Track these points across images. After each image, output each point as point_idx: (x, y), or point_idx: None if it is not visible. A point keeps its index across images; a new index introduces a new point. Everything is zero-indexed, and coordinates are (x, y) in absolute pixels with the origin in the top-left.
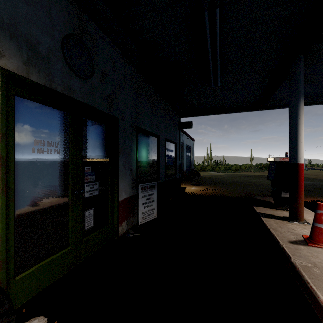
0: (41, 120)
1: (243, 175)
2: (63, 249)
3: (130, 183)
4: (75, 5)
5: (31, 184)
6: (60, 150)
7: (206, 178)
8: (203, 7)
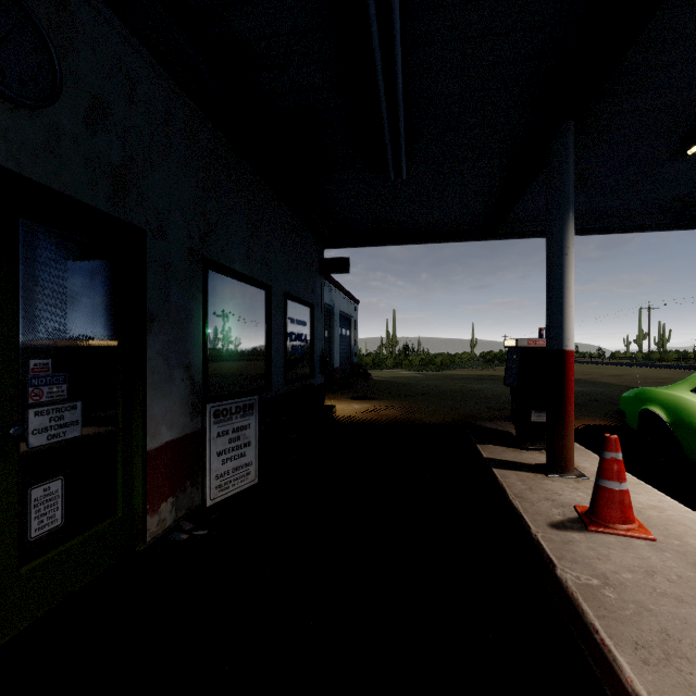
0: None
1: (457, 377)
2: None
3: (185, 403)
4: None
5: None
6: None
7: (382, 384)
8: None
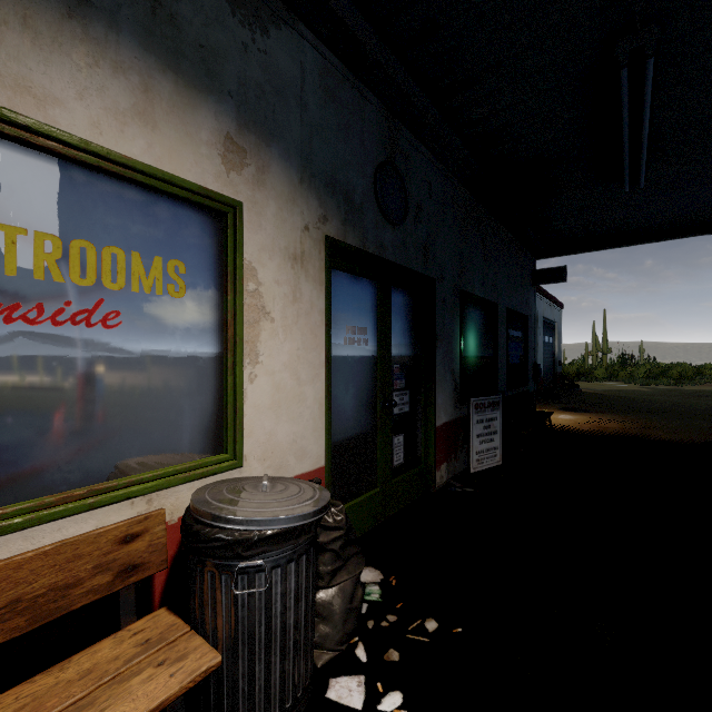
0: (351, 298)
1: (708, 393)
2: (371, 489)
3: (451, 397)
4: (387, 114)
5: (343, 389)
6: (369, 340)
7: (596, 397)
8: (616, 61)
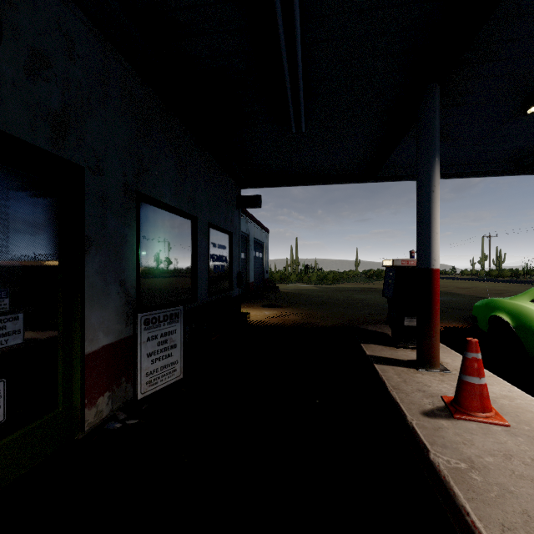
0: None
1: (345, 289)
2: None
3: (121, 312)
4: None
5: None
6: None
7: (287, 295)
8: None
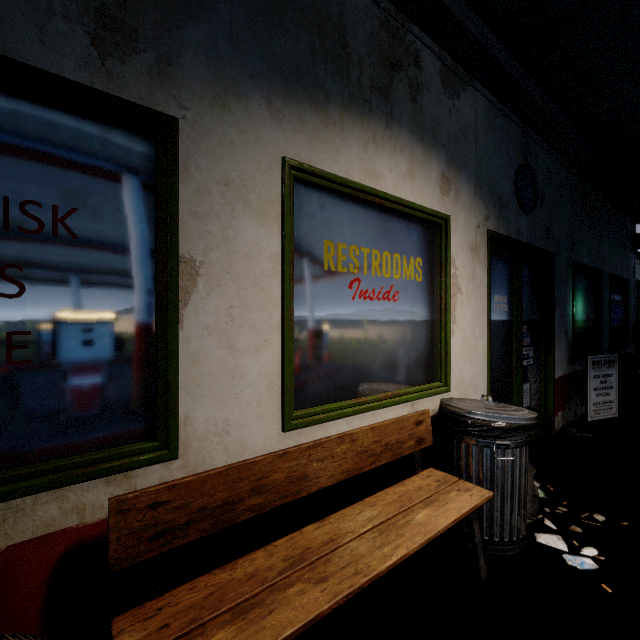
0: (497, 274)
1: None
2: None
3: (565, 354)
4: (522, 126)
5: (493, 343)
6: (507, 306)
7: None
8: None
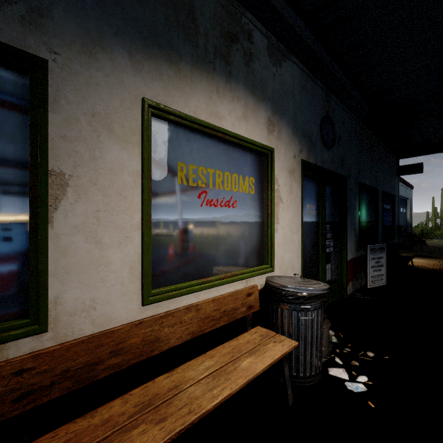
0: (308, 190)
1: None
2: None
3: (354, 244)
4: (325, 90)
5: (305, 237)
6: (316, 211)
7: (439, 249)
8: None
